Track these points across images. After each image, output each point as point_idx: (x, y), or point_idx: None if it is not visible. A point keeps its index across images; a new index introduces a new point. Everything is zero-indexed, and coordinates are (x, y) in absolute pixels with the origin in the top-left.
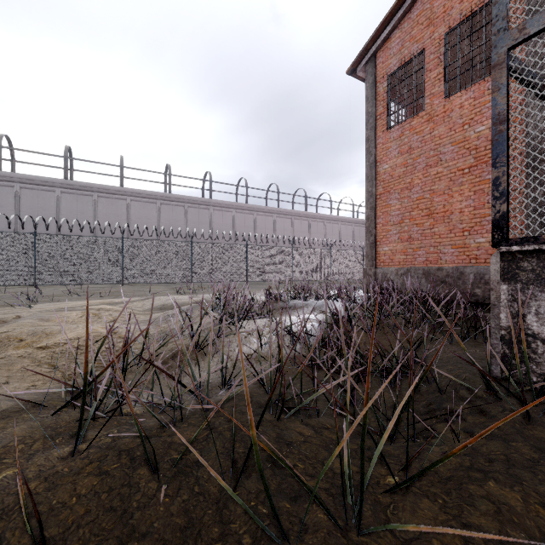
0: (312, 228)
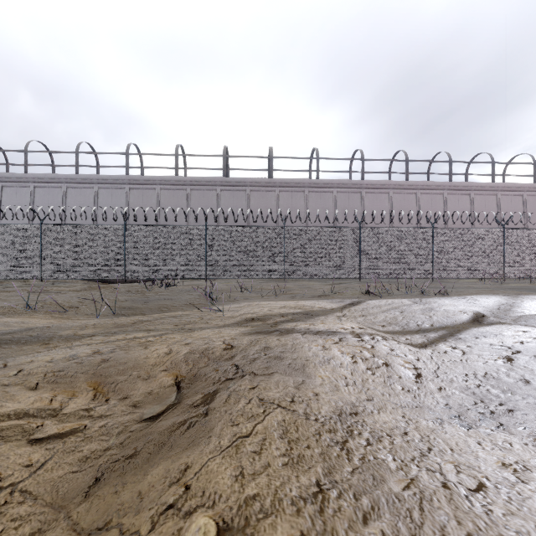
0: (502, 205)
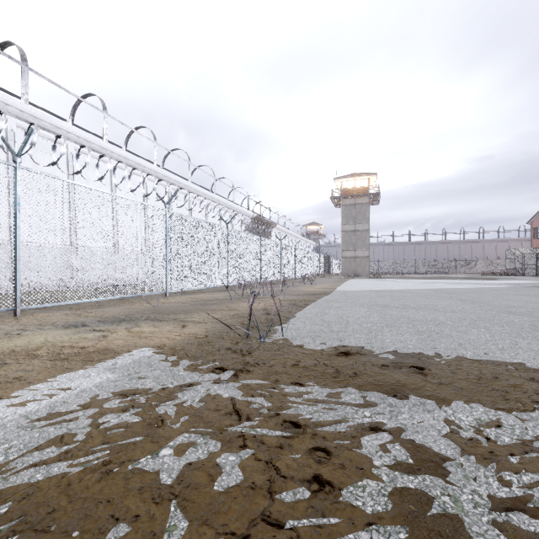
0: None
